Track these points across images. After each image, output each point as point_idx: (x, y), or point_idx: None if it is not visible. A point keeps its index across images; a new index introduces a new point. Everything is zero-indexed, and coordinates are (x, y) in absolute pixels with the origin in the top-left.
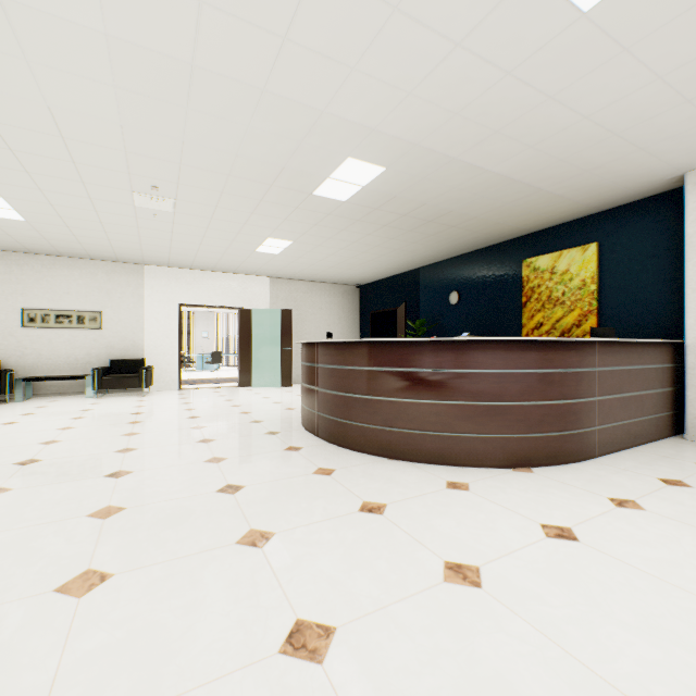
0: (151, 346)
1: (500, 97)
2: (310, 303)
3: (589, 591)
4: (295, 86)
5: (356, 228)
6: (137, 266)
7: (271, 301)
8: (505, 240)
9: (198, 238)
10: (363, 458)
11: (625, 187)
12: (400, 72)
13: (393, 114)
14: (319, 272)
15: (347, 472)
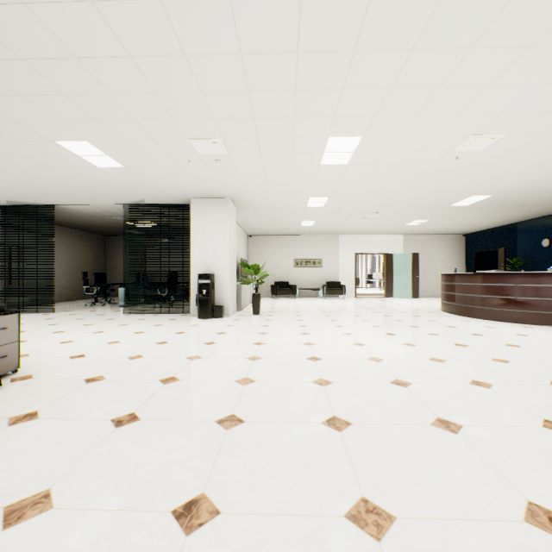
0: (342, 275)
1: (551, 176)
2: (428, 248)
3: None
4: (455, 187)
5: (470, 212)
6: (336, 236)
7: (403, 249)
8: None
9: (377, 224)
10: (481, 320)
11: None
12: (500, 179)
13: (496, 186)
14: (437, 230)
15: (475, 322)
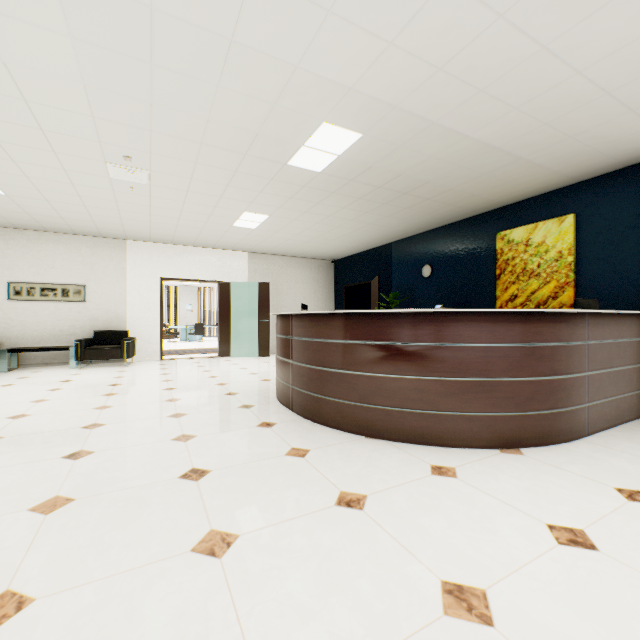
0: (134, 318)
1: (489, 47)
2: (287, 277)
3: (634, 633)
4: (265, 35)
5: (331, 202)
6: (120, 242)
7: (249, 275)
8: (478, 214)
9: (176, 212)
10: (339, 436)
11: (608, 155)
12: (381, 15)
13: (371, 70)
14: (295, 247)
15: (322, 453)
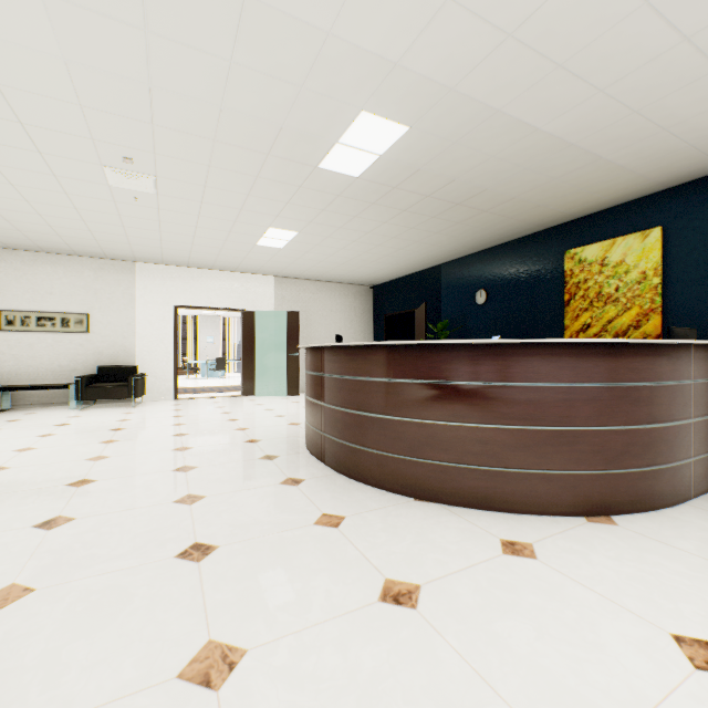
0: (144, 351)
1: (575, 2)
2: (319, 305)
3: None
4: None
5: (370, 215)
6: (128, 264)
7: (276, 303)
8: (542, 229)
9: (190, 229)
10: (382, 497)
11: (707, 153)
12: None
13: (422, 37)
14: (328, 270)
15: (361, 522)
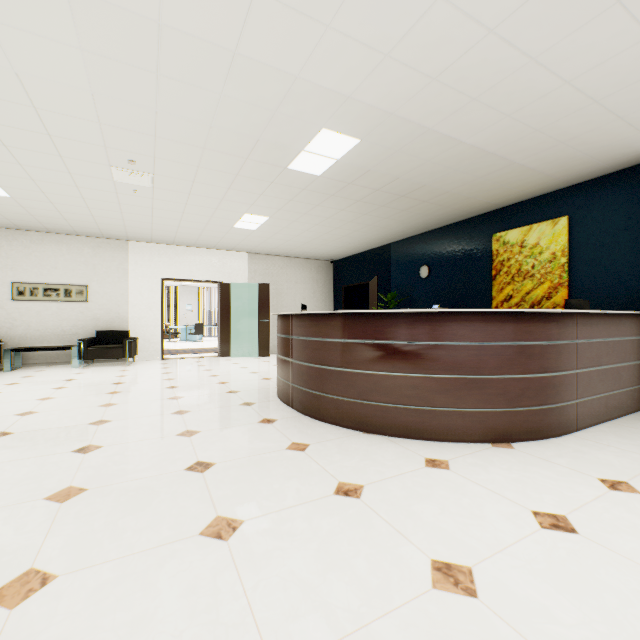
0: (135, 318)
1: (481, 59)
2: (286, 278)
3: (604, 602)
4: (267, 47)
5: (330, 204)
6: (122, 242)
7: (249, 276)
8: (474, 216)
9: (178, 214)
10: (338, 431)
11: (599, 160)
12: (377, 30)
13: (368, 80)
14: (294, 248)
15: (321, 447)
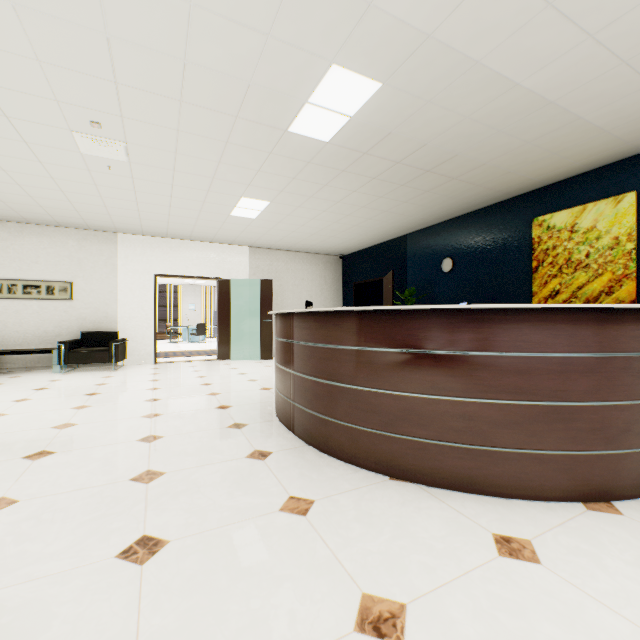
0: (125, 318)
1: None
2: (291, 274)
3: None
4: None
5: (340, 183)
6: (110, 235)
7: (251, 272)
8: (509, 198)
9: (165, 199)
10: (354, 475)
11: None
12: None
13: None
14: (300, 240)
15: (331, 508)
